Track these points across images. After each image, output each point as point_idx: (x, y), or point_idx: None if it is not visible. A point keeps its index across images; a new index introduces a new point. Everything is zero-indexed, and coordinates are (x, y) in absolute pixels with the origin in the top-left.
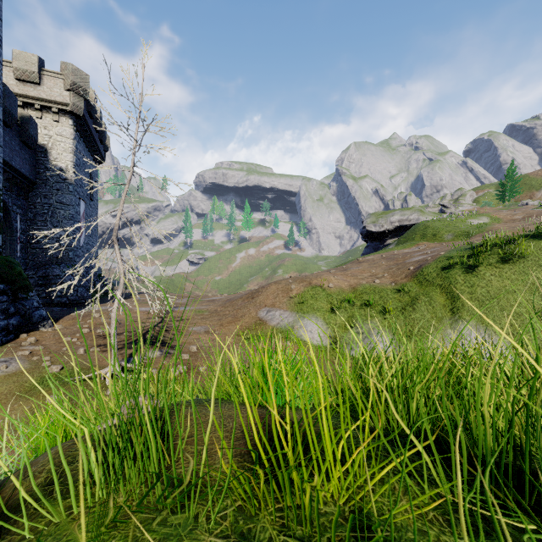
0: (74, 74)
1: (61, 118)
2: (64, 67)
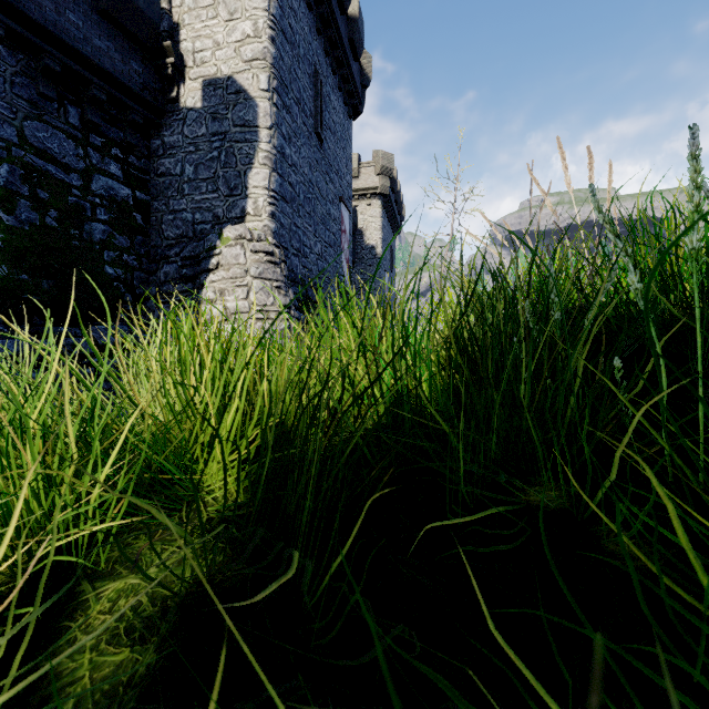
0: (382, 159)
1: (372, 202)
2: (375, 155)
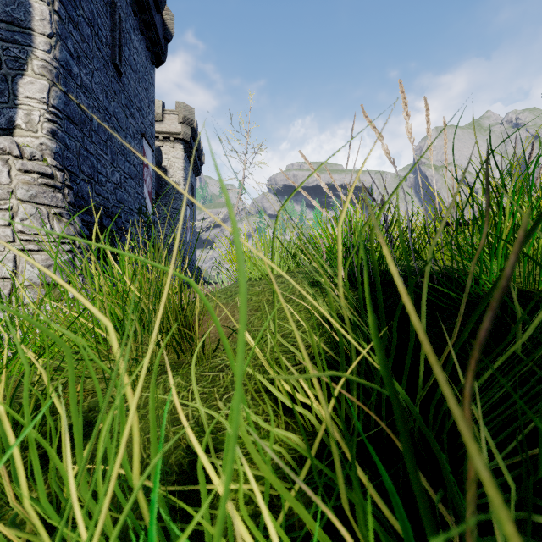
0: (184, 110)
1: (175, 145)
2: (178, 105)
